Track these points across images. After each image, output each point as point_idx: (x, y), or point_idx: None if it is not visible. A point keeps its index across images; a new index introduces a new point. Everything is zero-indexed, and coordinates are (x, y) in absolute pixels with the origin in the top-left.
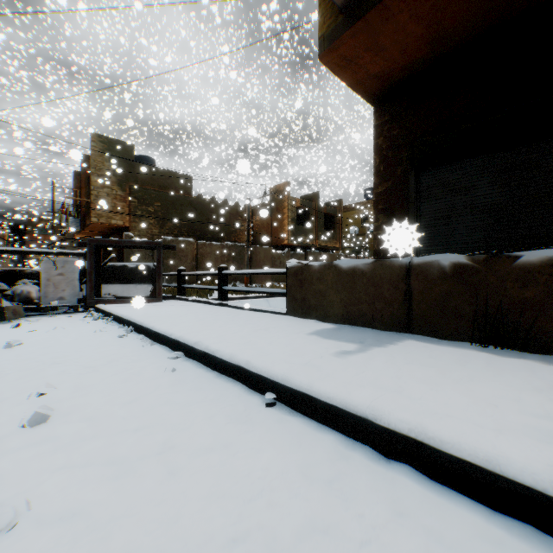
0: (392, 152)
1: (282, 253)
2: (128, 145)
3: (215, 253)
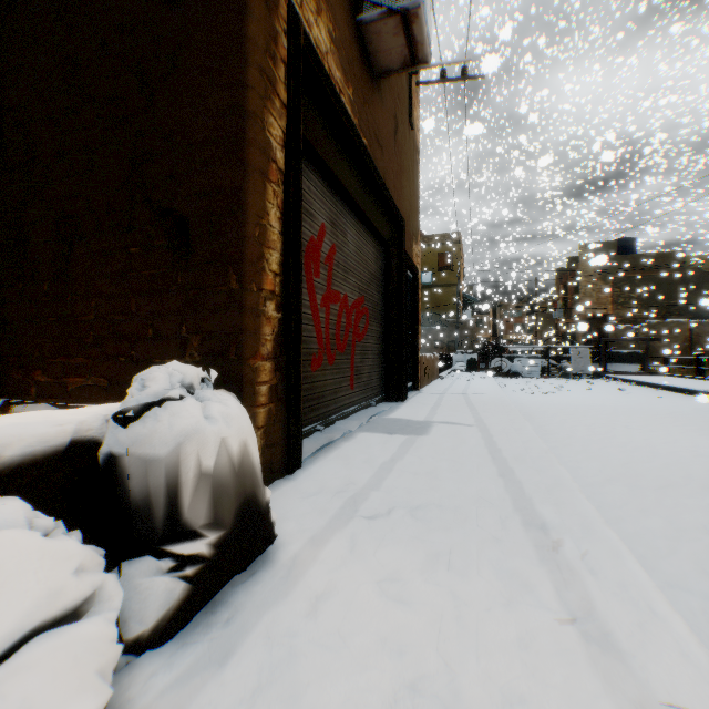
0: None
1: None
2: (609, 243)
3: None
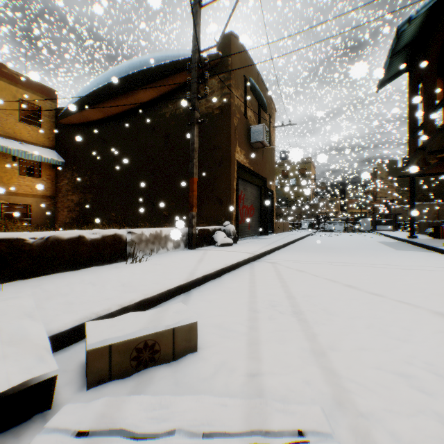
0: None
1: None
2: (394, 161)
3: None
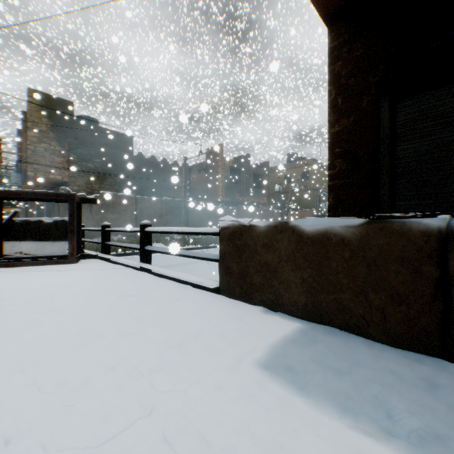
0: (354, 79)
1: (217, 208)
2: (67, 103)
3: (154, 207)
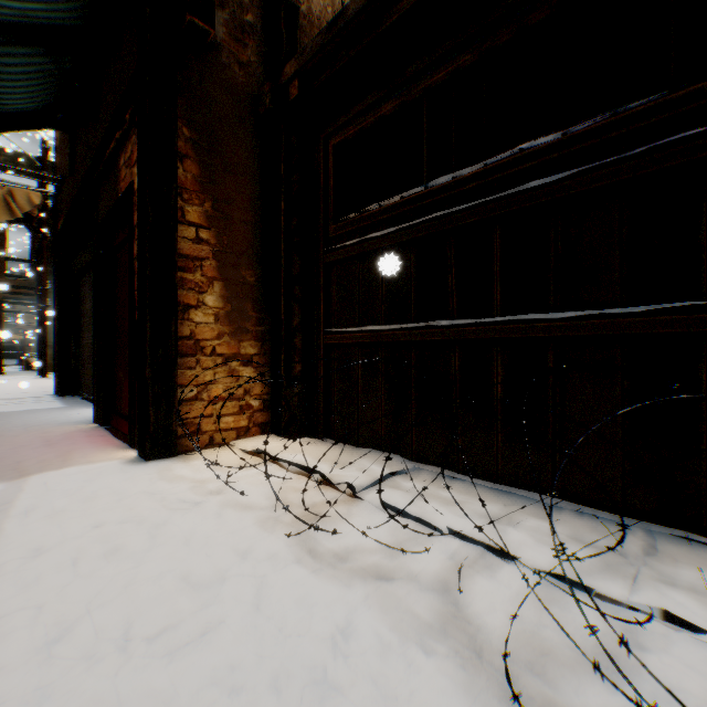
0: None
1: None
2: None
3: None
